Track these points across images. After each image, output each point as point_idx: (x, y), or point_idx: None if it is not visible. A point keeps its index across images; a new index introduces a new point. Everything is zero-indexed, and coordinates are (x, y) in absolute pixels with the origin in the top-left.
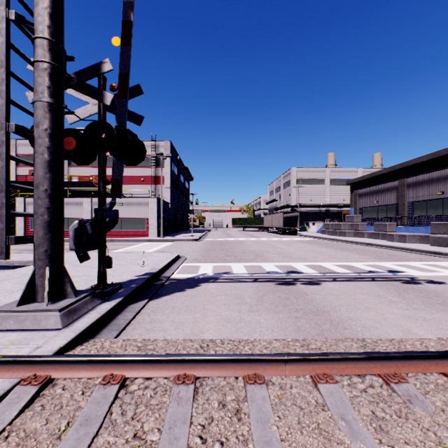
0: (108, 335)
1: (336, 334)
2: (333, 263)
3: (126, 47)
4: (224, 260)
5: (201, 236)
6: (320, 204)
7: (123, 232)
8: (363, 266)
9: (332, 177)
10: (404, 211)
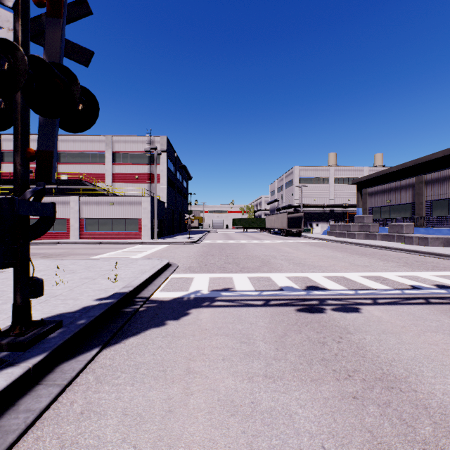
0: None
1: None
2: (359, 274)
3: None
4: (223, 269)
5: (199, 238)
6: (324, 204)
7: (114, 234)
8: (399, 278)
9: (336, 176)
10: (421, 210)
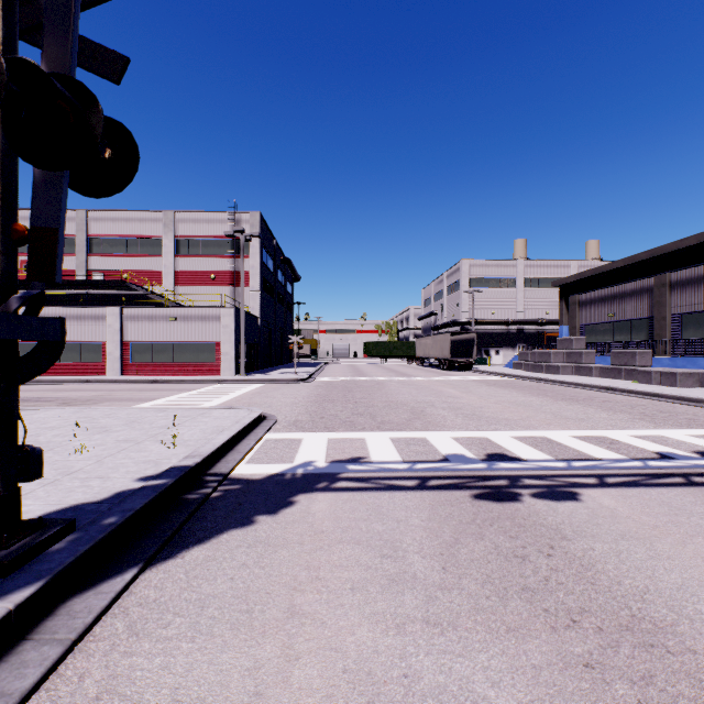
0: None
1: None
2: (570, 432)
3: None
4: (351, 425)
5: (312, 374)
6: (508, 319)
7: (176, 367)
8: (636, 440)
9: (527, 275)
10: (664, 329)
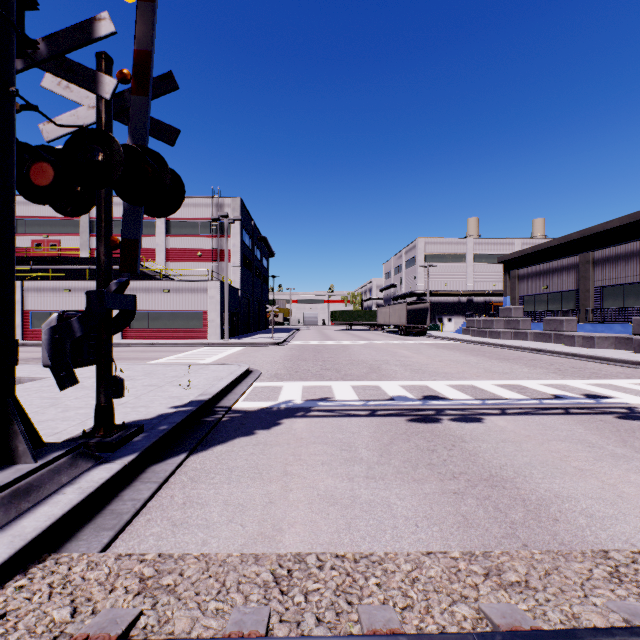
0: (90, 542)
1: (543, 536)
2: (493, 382)
3: (147, 4)
4: (320, 377)
5: (286, 339)
6: (459, 290)
7: (169, 332)
8: (542, 387)
9: (476, 252)
10: (588, 300)
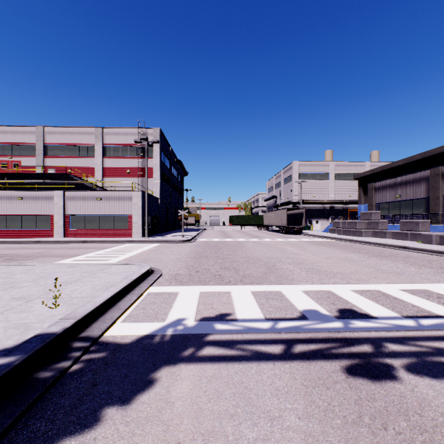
0: None
1: None
2: (397, 286)
3: None
4: (219, 279)
5: (194, 236)
6: (324, 200)
7: (101, 232)
8: None
9: (336, 171)
10: (438, 206)
